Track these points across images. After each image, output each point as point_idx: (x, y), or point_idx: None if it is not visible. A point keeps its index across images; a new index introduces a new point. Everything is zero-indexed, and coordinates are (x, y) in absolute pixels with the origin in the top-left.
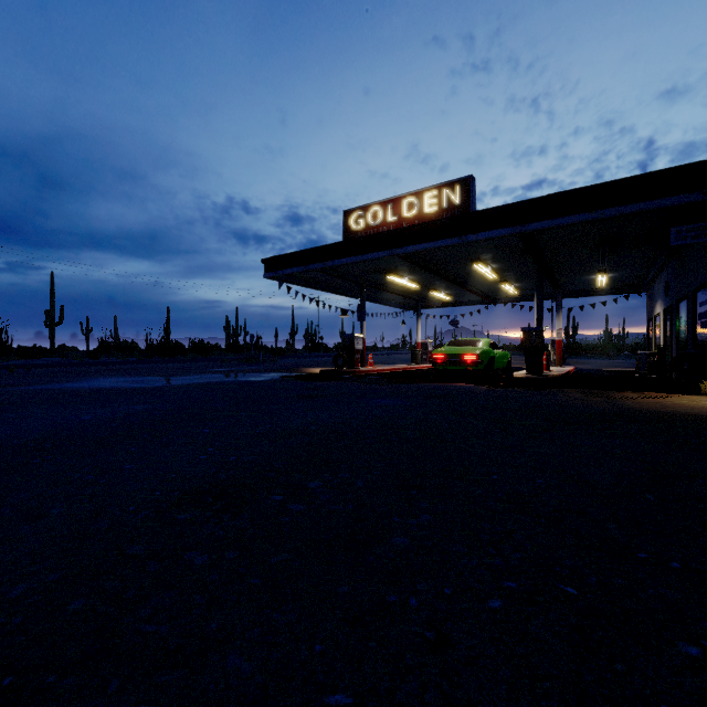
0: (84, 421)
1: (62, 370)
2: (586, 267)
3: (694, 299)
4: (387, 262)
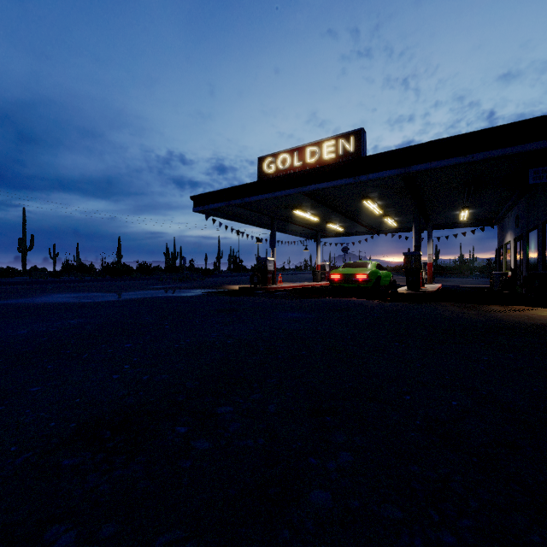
0: (18, 335)
1: (24, 287)
2: (452, 204)
3: (544, 229)
4: (293, 199)
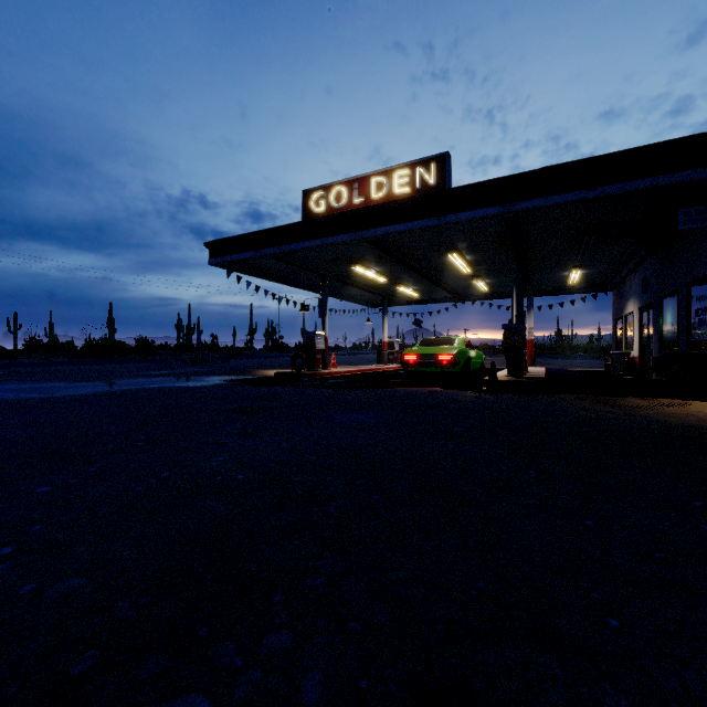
0: None
1: None
2: (562, 262)
3: (689, 294)
4: (352, 249)
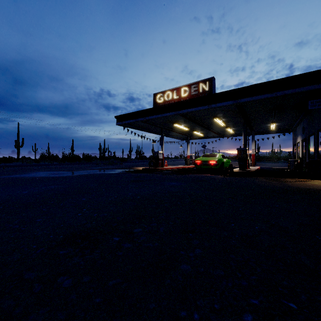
0: (23, 194)
1: (20, 168)
2: (265, 120)
3: (317, 135)
4: (174, 117)
